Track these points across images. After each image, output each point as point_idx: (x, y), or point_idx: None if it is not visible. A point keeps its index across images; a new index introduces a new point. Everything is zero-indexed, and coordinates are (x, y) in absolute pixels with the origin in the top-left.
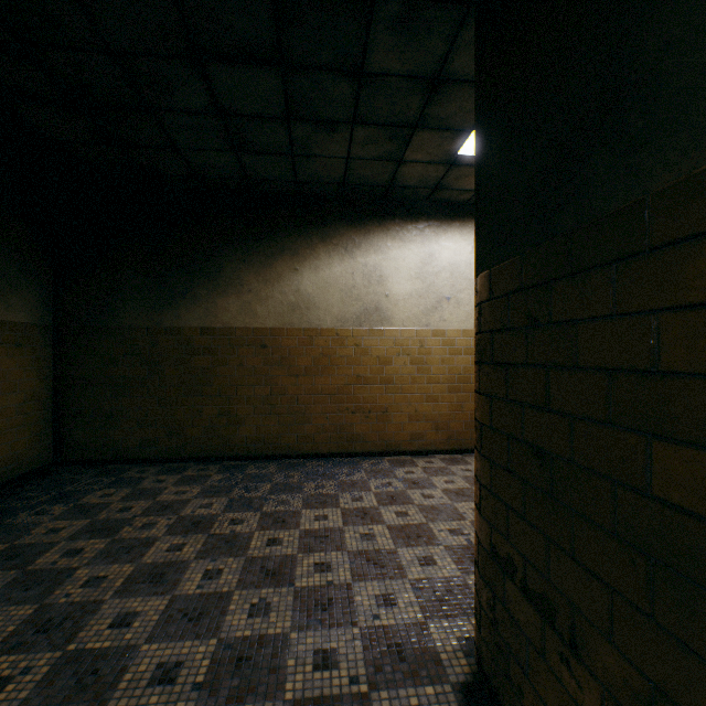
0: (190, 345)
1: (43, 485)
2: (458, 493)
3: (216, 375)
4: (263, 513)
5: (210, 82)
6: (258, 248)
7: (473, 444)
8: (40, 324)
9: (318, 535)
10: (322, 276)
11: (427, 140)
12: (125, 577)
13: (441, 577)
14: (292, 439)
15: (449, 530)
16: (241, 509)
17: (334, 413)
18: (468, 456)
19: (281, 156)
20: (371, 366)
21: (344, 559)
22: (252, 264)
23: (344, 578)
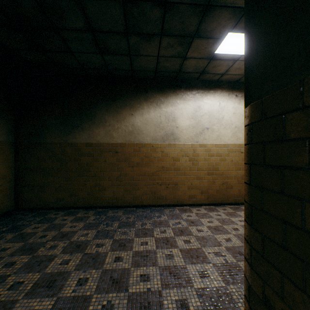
0: (80, 152)
1: (6, 221)
2: (215, 229)
3: (93, 166)
4: (113, 240)
5: (84, 10)
6: (114, 104)
7: (220, 200)
8: (7, 141)
9: (142, 255)
10: (145, 117)
11: (199, 45)
12: (33, 282)
13: (213, 287)
14: (130, 198)
15: (214, 252)
16: (102, 237)
17: (151, 185)
18: (217, 206)
19: (124, 55)
20: (169, 162)
21: (157, 272)
22: (110, 111)
23: (157, 286)
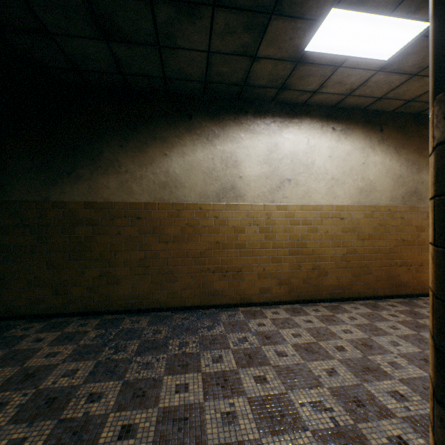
0: (74, 217)
1: None
2: (307, 349)
3: (97, 242)
4: (124, 382)
5: None
6: (134, 136)
7: (309, 295)
8: None
9: (176, 417)
10: (188, 160)
11: (280, 31)
12: None
13: None
14: (163, 295)
15: (311, 403)
16: (103, 376)
17: (198, 272)
18: (305, 306)
19: (149, 47)
20: (227, 234)
21: None
22: (128, 149)
23: None
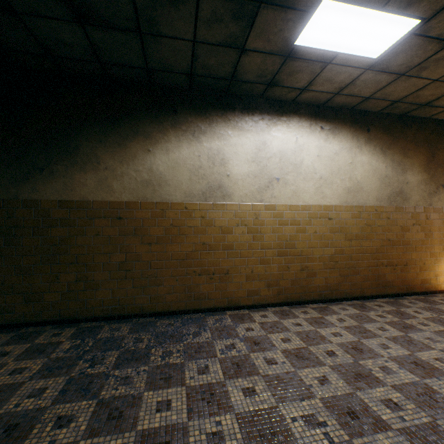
0: (47, 217)
1: None
2: (297, 355)
3: (74, 244)
4: (99, 401)
5: None
6: (114, 130)
7: (297, 297)
8: None
9: (156, 442)
10: (172, 157)
11: (270, 22)
12: None
13: None
14: (146, 300)
15: (303, 417)
16: (75, 395)
17: (183, 275)
18: (294, 307)
19: (129, 33)
20: (214, 235)
21: None
22: (108, 144)
23: None
